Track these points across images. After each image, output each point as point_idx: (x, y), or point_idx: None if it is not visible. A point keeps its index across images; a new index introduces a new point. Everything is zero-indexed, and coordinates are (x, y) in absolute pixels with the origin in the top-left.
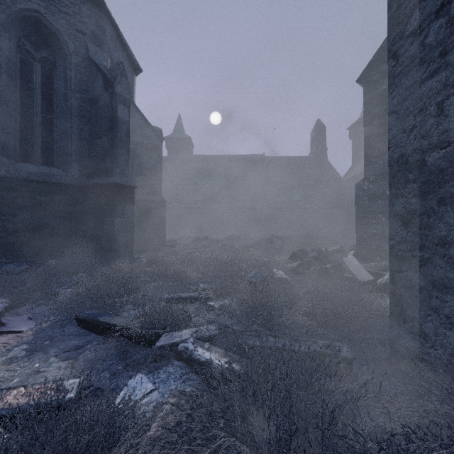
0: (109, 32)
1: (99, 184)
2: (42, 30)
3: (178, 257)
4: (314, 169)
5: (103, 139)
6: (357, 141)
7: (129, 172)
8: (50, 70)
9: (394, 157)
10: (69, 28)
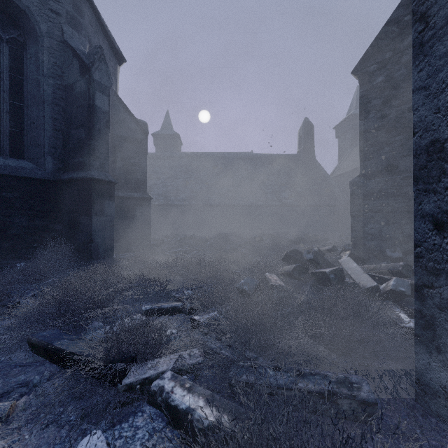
0: (88, 15)
1: (75, 178)
2: (9, 7)
3: (162, 259)
4: (302, 167)
5: (79, 130)
6: (343, 140)
7: (111, 167)
8: (19, 53)
9: (422, 144)
10: (41, 7)
